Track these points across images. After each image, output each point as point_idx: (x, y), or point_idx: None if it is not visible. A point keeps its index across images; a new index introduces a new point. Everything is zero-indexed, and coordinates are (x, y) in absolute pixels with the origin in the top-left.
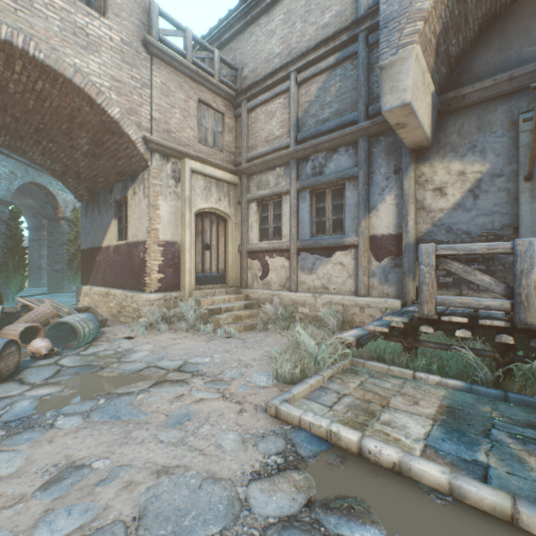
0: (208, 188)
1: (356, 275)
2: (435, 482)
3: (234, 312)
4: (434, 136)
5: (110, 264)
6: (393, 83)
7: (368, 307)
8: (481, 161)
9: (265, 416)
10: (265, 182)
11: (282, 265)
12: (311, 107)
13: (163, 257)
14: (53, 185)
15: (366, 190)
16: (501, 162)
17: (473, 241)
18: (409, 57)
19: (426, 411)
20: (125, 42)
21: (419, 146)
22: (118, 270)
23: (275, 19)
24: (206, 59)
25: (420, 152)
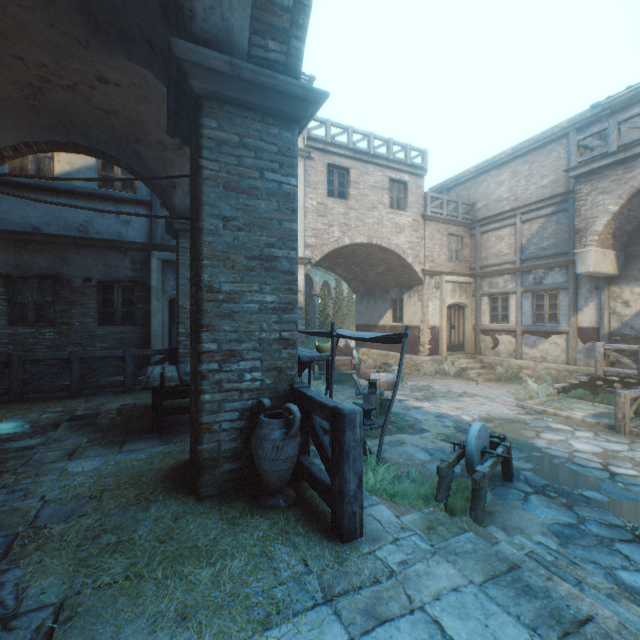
0: (454, 290)
1: (566, 351)
2: (577, 419)
3: (475, 370)
4: (622, 269)
5: None
6: (581, 261)
7: (575, 372)
8: None
9: (515, 407)
10: (494, 283)
11: (509, 341)
12: (532, 238)
13: (430, 335)
14: (311, 272)
15: (574, 298)
16: None
17: None
18: (590, 251)
19: (589, 412)
20: (413, 220)
21: (610, 276)
22: None
23: (503, 174)
24: (444, 191)
25: (612, 278)
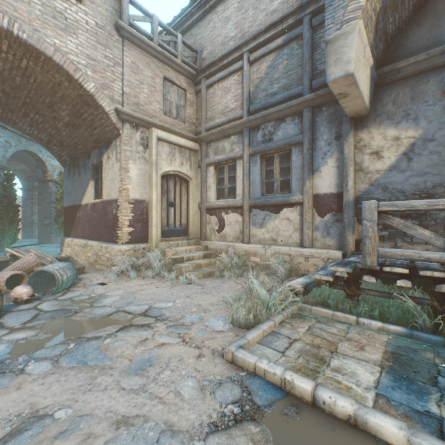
0: (172, 154)
1: (301, 229)
2: (393, 438)
3: (194, 261)
4: (371, 105)
5: (88, 219)
6: (337, 55)
7: (312, 257)
8: (414, 127)
9: (222, 361)
10: (221, 148)
11: (236, 220)
12: (261, 83)
13: (133, 213)
14: (42, 152)
15: (310, 154)
16: (433, 128)
17: (407, 199)
18: (352, 31)
19: (373, 357)
20: (99, 25)
21: (358, 115)
22: (95, 225)
23: (230, 7)
24: (171, 43)
25: (358, 120)
